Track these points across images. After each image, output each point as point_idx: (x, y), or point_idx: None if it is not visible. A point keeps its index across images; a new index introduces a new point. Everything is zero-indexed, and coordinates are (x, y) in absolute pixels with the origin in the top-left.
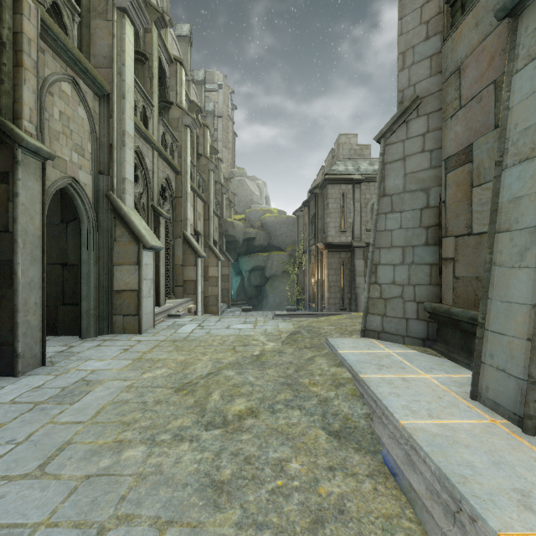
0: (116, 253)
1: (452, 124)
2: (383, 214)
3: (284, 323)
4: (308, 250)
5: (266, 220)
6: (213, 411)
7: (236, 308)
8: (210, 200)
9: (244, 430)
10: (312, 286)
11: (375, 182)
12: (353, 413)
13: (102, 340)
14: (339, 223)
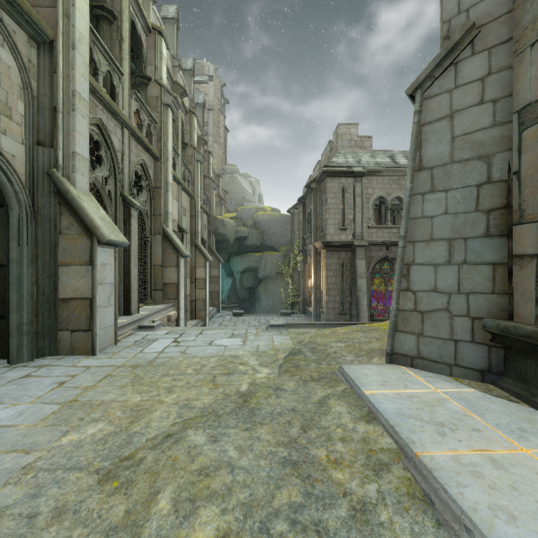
0: (62, 249)
1: (535, 55)
2: (420, 195)
3: (280, 337)
4: (304, 250)
5: (259, 218)
6: None
7: (227, 312)
8: (197, 194)
9: None
10: (309, 289)
11: (378, 175)
12: None
13: (37, 366)
14: (339, 220)
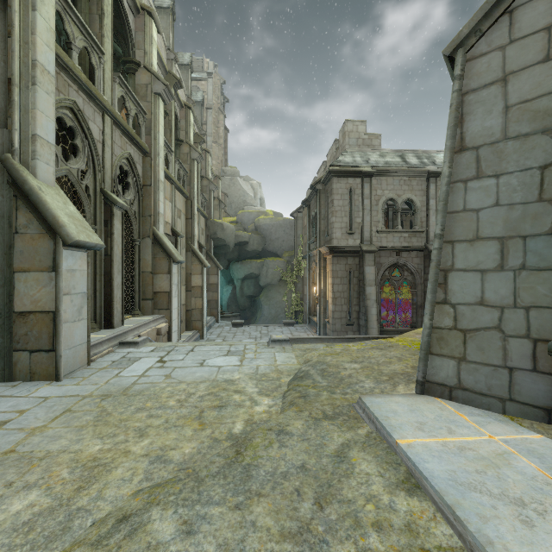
0: (19, 252)
1: None
2: (461, 183)
3: (283, 354)
4: (308, 256)
5: (261, 223)
6: None
7: (226, 322)
8: (193, 195)
9: None
10: (313, 297)
11: (387, 175)
12: None
13: None
14: (346, 223)
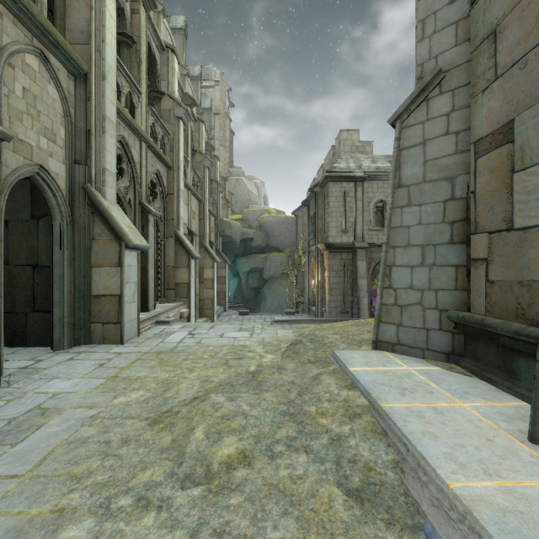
0: (95, 253)
1: (485, 99)
2: (399, 208)
3: (283, 330)
4: (308, 251)
5: (264, 220)
6: (194, 457)
7: (233, 311)
8: (205, 198)
9: (234, 487)
10: (312, 289)
11: (378, 179)
12: (375, 459)
13: (77, 352)
14: (340, 222)
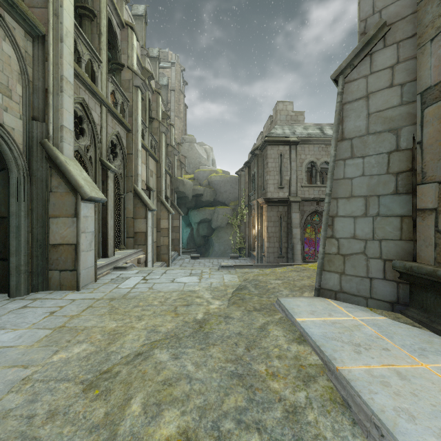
0: (52, 204)
1: (434, 47)
2: (342, 161)
3: (229, 275)
4: (249, 205)
5: (212, 179)
6: None
7: (186, 256)
8: (162, 159)
9: None
10: (253, 237)
11: (309, 144)
12: None
13: (32, 299)
14: (277, 180)
